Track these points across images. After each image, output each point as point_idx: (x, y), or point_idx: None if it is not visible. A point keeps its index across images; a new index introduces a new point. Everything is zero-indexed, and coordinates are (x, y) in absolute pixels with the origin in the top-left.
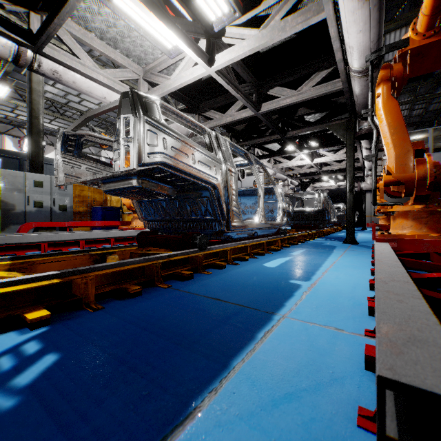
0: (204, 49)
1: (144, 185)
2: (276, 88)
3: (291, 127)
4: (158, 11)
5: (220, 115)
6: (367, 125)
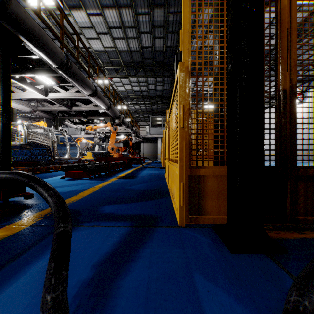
0: (43, 89)
1: (22, 146)
2: (79, 102)
3: (91, 113)
4: (24, 82)
5: (51, 106)
6: (117, 121)
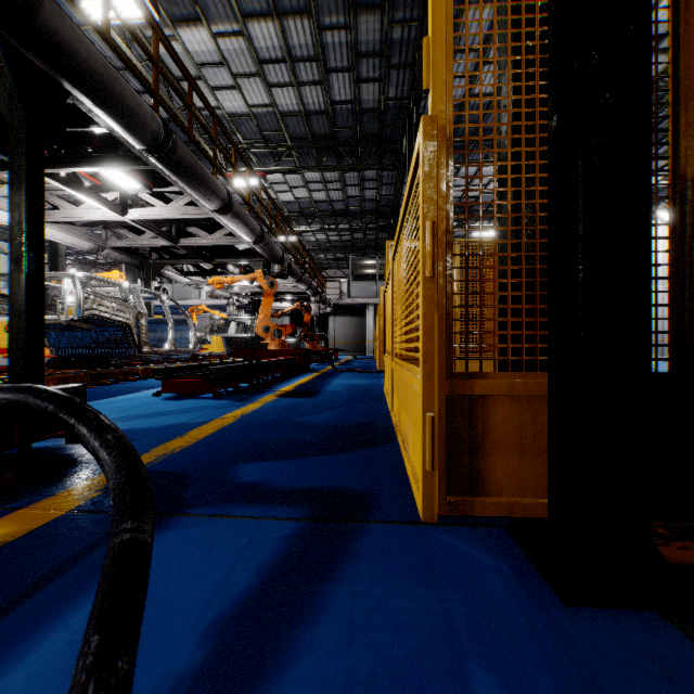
0: (118, 200)
1: (73, 324)
2: (194, 227)
3: (221, 251)
4: (77, 185)
5: (135, 236)
6: (277, 268)
